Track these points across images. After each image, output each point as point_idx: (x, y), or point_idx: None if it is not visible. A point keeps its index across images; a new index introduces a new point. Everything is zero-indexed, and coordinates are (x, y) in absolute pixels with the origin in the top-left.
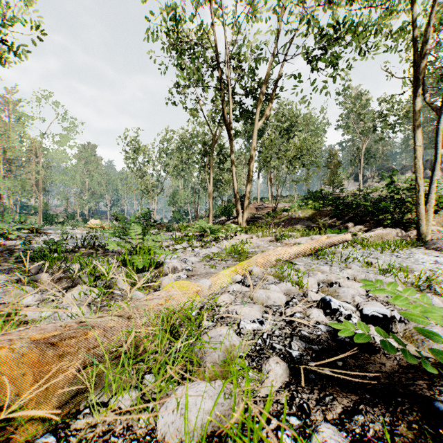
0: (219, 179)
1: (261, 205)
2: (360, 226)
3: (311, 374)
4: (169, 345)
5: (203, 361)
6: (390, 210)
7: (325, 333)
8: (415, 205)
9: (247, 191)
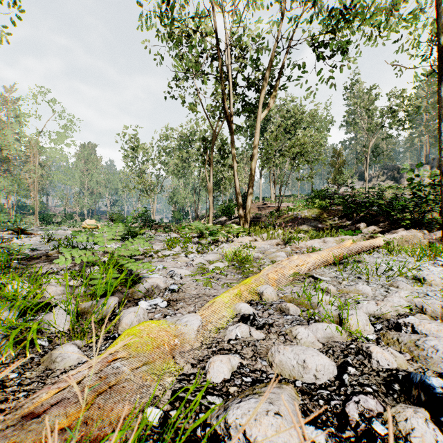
0: (219, 178)
1: (264, 205)
2: (374, 227)
3: None
4: None
5: None
6: (409, 209)
7: None
8: (440, 203)
9: (250, 188)
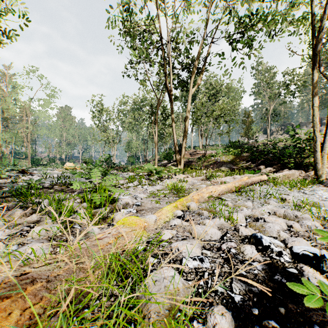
0: (162, 132)
1: (194, 152)
2: (270, 168)
3: (257, 326)
4: (116, 286)
5: (147, 310)
6: (293, 155)
7: (261, 272)
8: (313, 152)
9: (184, 141)
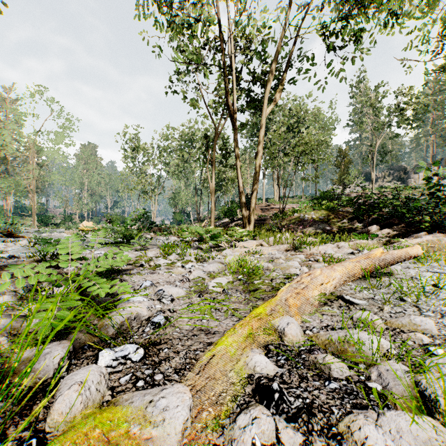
0: (222, 179)
1: (267, 206)
2: (388, 230)
3: None
4: None
5: None
6: (427, 210)
7: None
8: None
9: (254, 189)
